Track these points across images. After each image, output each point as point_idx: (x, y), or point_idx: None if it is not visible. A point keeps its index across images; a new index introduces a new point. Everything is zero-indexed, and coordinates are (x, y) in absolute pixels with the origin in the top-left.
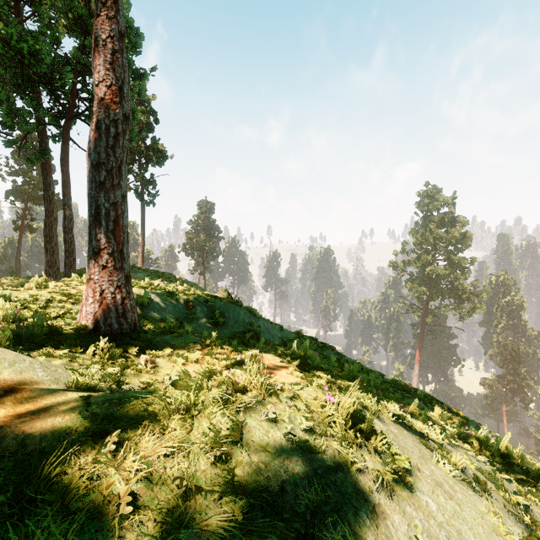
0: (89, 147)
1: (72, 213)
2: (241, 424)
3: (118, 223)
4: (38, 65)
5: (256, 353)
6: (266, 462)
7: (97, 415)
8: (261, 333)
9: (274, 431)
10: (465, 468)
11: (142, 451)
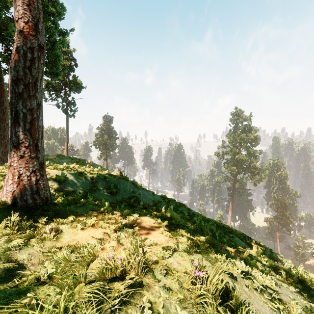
0: (10, 66)
1: None
2: None
3: (34, 124)
4: None
5: (136, 217)
6: None
7: None
8: (141, 198)
9: None
10: (296, 312)
11: None
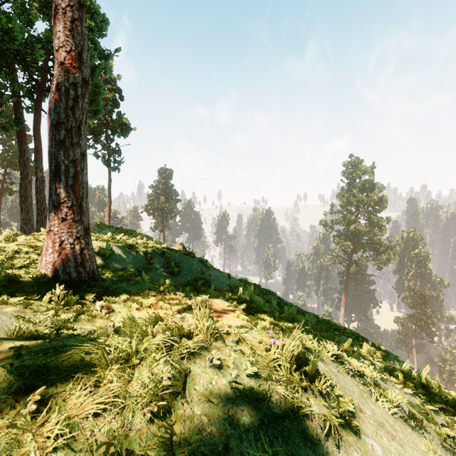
0: (49, 107)
1: (43, 176)
2: (184, 373)
3: (77, 179)
4: (11, 41)
5: (205, 298)
6: (209, 415)
7: (26, 367)
8: (212, 281)
9: (219, 378)
10: (398, 403)
11: (67, 411)
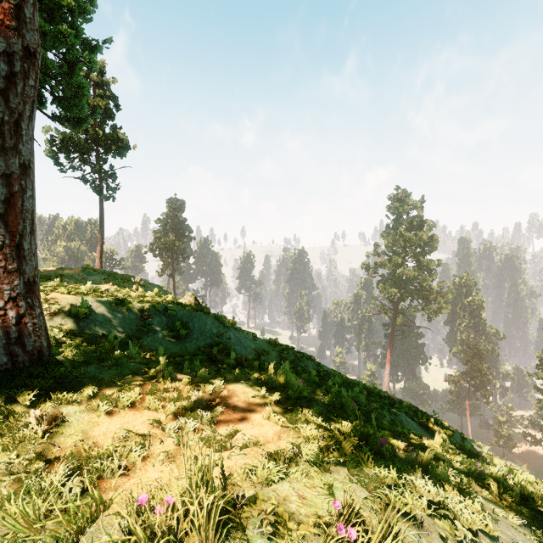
0: None
1: None
2: None
3: (13, 204)
4: None
5: (219, 385)
6: None
7: None
8: (232, 346)
9: None
10: None
11: None
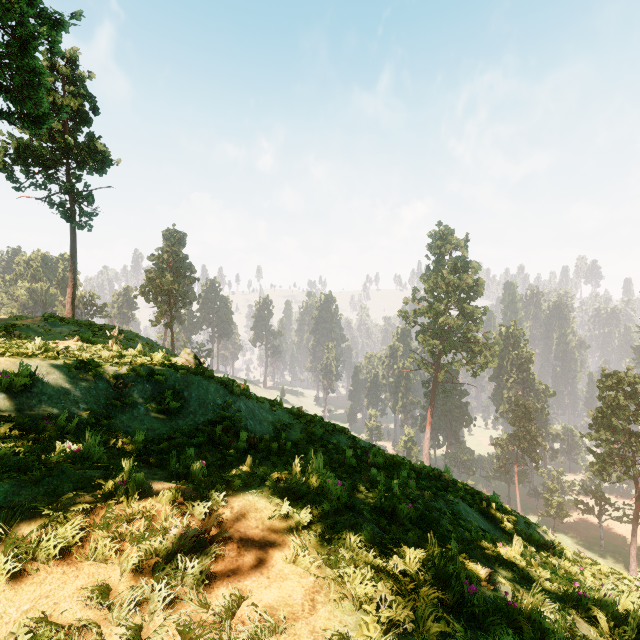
0: None
1: None
2: None
3: None
4: None
5: (218, 501)
6: None
7: None
8: (242, 420)
9: None
10: None
11: None
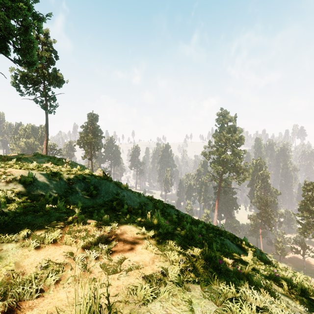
0: None
1: None
2: None
3: None
4: None
5: (115, 226)
6: None
7: None
8: (125, 200)
9: None
10: None
11: None
